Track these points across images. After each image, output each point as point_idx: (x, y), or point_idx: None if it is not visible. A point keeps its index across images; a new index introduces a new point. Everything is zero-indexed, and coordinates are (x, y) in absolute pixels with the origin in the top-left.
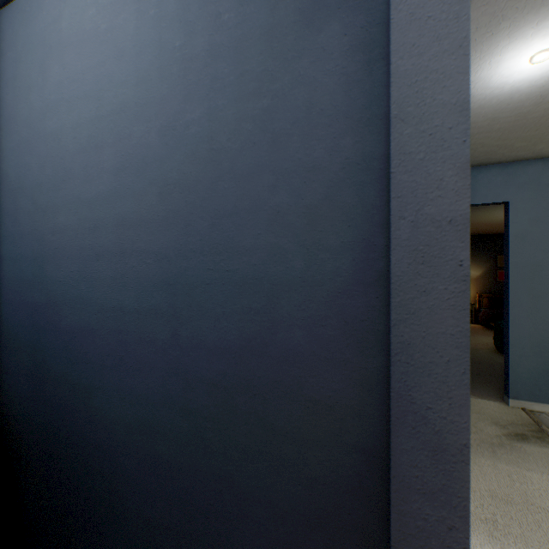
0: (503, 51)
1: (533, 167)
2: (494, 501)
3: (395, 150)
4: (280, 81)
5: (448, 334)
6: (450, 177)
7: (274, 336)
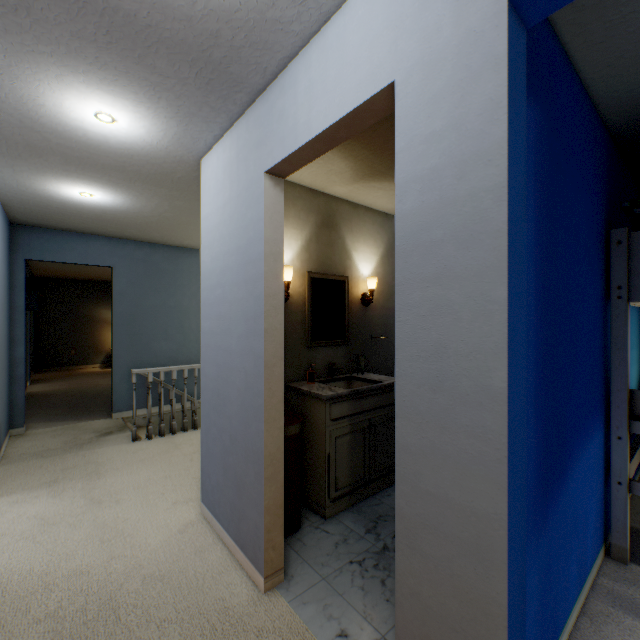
0: (59, 184)
1: (131, 246)
2: (64, 471)
3: None
4: None
5: None
6: None
7: None
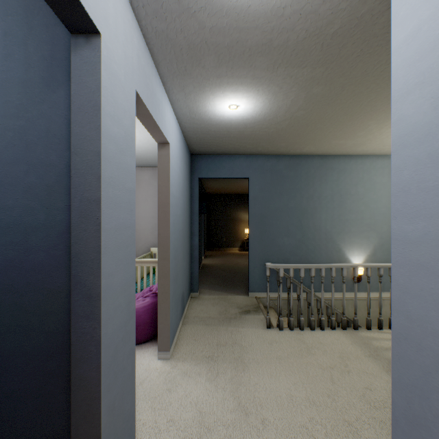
0: (214, 101)
1: (261, 159)
2: (218, 346)
3: (73, 167)
4: (32, 113)
5: (94, 247)
6: (95, 181)
7: (28, 257)
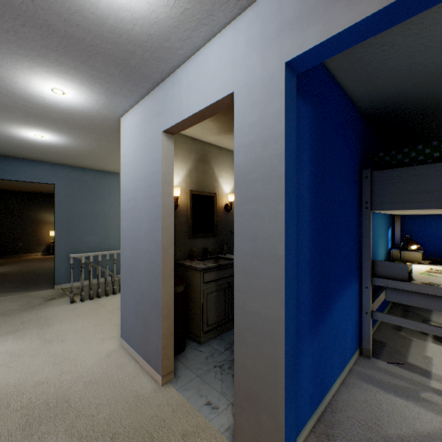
0: (20, 129)
1: (68, 169)
2: (23, 323)
3: None
4: None
5: None
6: None
7: None
